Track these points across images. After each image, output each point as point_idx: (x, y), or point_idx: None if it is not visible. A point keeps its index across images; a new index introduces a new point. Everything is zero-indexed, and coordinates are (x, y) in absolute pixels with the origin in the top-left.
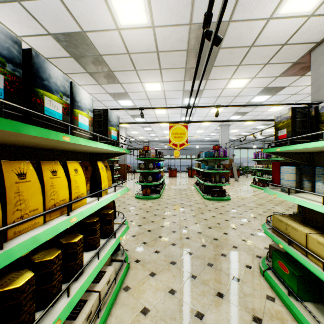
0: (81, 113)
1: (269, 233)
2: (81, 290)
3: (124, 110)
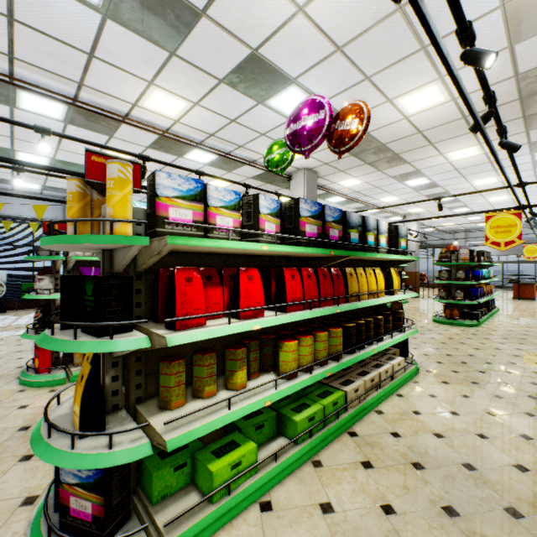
0: (381, 237)
1: None
2: (383, 346)
3: (414, 191)
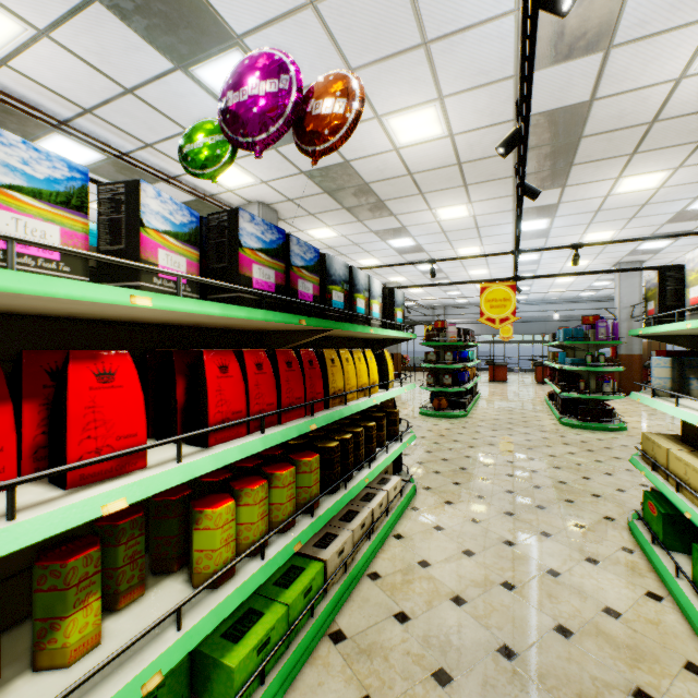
0: (374, 302)
1: (635, 459)
2: (378, 469)
3: (398, 254)
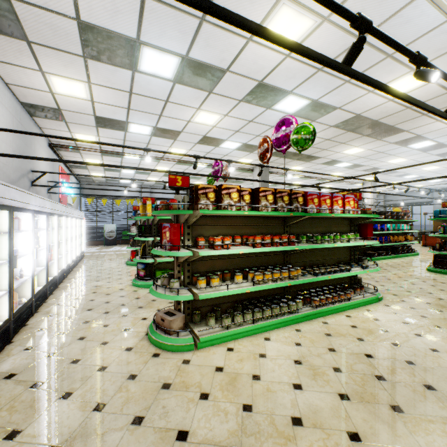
0: None
1: None
2: None
3: (349, 169)
